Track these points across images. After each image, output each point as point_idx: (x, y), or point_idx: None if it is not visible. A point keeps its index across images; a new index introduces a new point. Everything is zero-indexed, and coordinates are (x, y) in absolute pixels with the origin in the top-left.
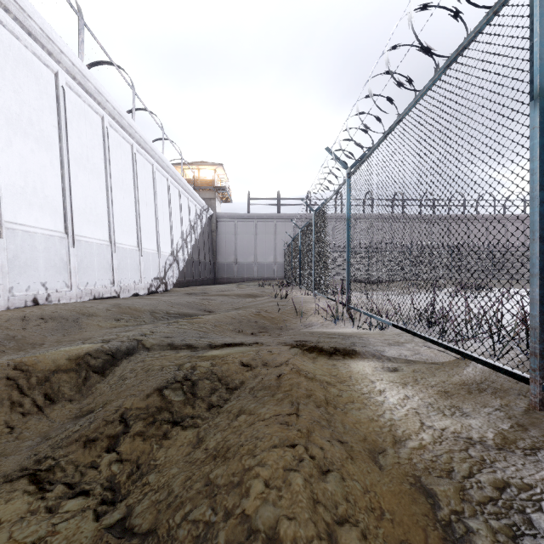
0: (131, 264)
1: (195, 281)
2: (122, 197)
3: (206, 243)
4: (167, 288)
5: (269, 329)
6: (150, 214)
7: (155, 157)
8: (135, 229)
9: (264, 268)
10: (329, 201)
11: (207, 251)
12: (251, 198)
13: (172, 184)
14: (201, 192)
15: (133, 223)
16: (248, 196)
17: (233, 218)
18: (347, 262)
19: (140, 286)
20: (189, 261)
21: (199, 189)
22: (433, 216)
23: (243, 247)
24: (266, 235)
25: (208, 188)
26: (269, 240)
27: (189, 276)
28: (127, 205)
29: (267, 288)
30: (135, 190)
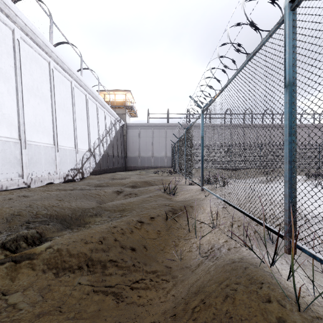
0: (45, 159)
1: (110, 169)
2: (37, 103)
3: (119, 143)
4: (83, 176)
5: (150, 265)
6: (68, 119)
7: (74, 76)
8: (51, 130)
9: (158, 160)
10: (227, 85)
11: (120, 148)
12: (149, 113)
13: (90, 99)
14: (116, 109)
15: (49, 125)
16: (148, 112)
17: (137, 127)
18: (288, 162)
19: (55, 176)
20: (104, 155)
21: (115, 108)
22: (272, 125)
23: (144, 146)
24: (159, 138)
25: (121, 106)
26: (161, 141)
27: (105, 166)
28: (43, 110)
29: (159, 175)
30: (52, 99)
